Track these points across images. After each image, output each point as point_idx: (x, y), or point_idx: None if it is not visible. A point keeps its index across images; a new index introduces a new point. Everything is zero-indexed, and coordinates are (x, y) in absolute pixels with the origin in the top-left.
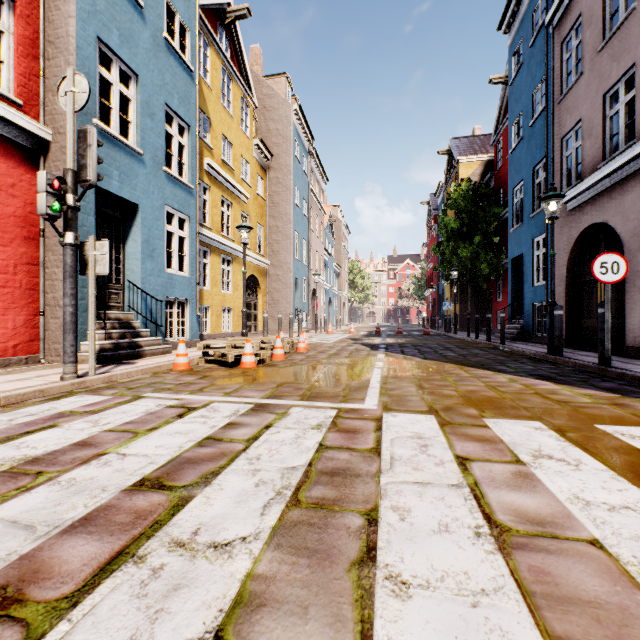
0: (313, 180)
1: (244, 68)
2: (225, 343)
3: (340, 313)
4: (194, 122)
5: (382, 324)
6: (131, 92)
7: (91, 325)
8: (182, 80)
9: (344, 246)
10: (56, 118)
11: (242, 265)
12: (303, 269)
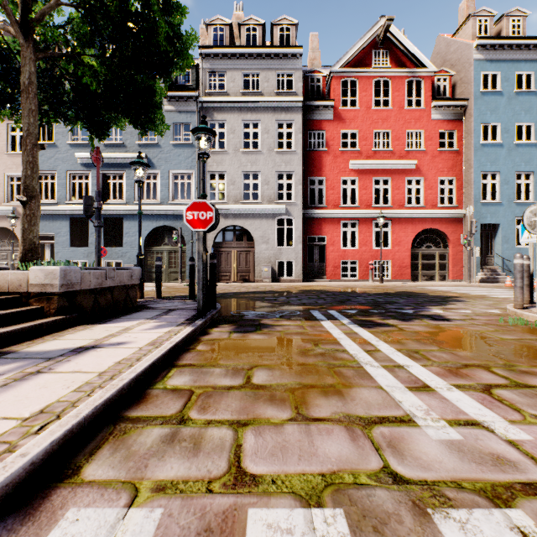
0: None
1: None
2: None
3: None
4: (536, 167)
5: None
6: (496, 180)
7: (474, 270)
8: (527, 153)
9: None
10: (467, 206)
11: None
12: None
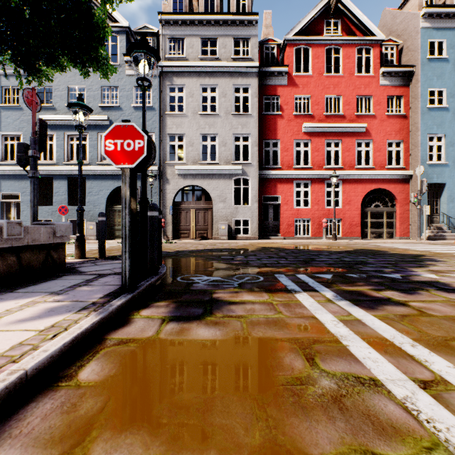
0: None
1: None
2: None
3: None
4: None
5: None
6: (441, 142)
7: (424, 228)
8: None
9: None
10: (414, 167)
11: None
12: None
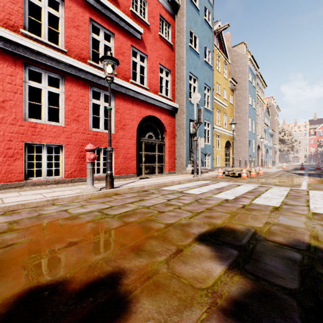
0: (258, 89)
1: (224, 49)
2: (233, 169)
3: (274, 157)
4: (212, 85)
5: (304, 164)
6: (195, 84)
7: (199, 162)
8: (208, 72)
9: (276, 119)
10: (179, 101)
11: (223, 137)
12: (253, 135)
